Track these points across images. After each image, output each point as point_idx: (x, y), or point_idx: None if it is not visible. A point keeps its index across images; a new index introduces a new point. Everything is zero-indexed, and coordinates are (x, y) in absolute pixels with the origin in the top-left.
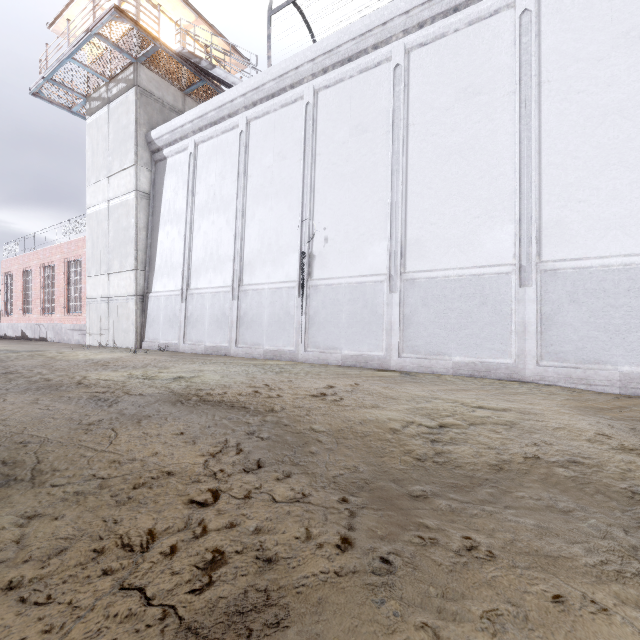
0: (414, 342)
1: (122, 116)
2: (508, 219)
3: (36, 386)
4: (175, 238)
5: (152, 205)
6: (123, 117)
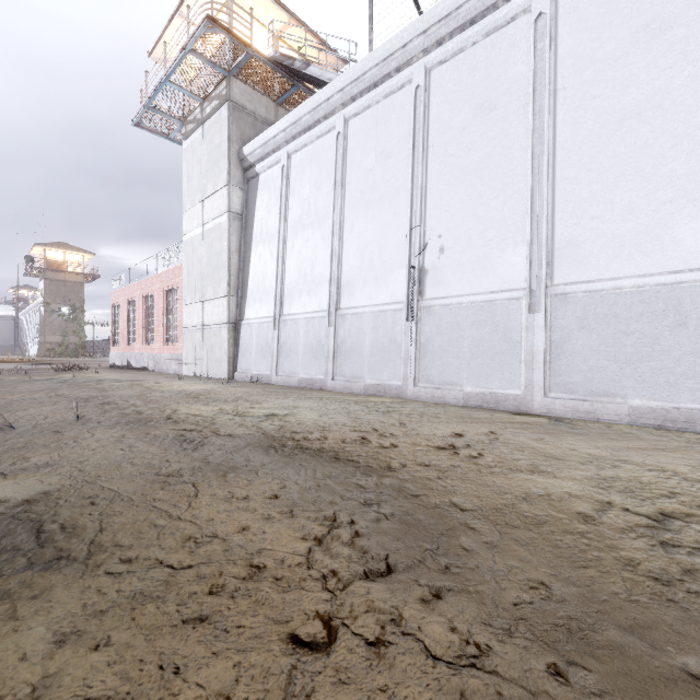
0: (567, 378)
1: (215, 135)
2: None
3: (126, 420)
4: (267, 260)
5: (244, 226)
6: (216, 136)
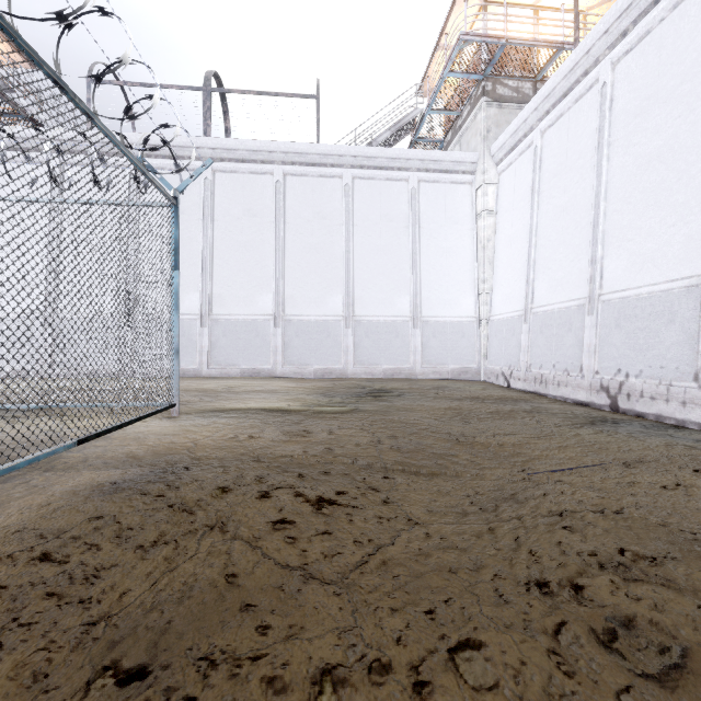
0: (218, 359)
1: None
2: (270, 291)
3: None
4: None
5: None
6: None
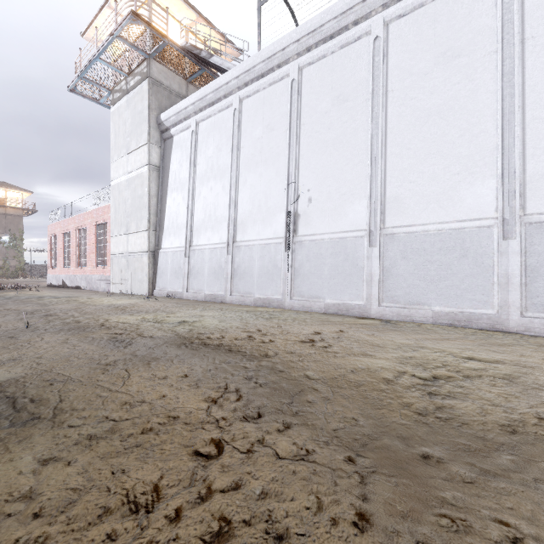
0: (393, 292)
1: (138, 103)
2: (489, 174)
3: (68, 327)
4: (180, 203)
5: (161, 176)
6: (139, 104)
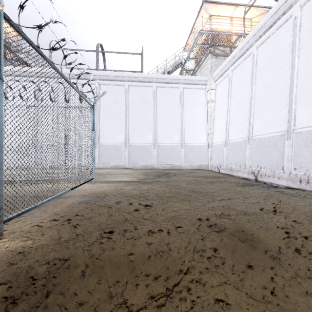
0: (102, 160)
1: None
2: (123, 133)
3: None
4: None
5: None
6: None
